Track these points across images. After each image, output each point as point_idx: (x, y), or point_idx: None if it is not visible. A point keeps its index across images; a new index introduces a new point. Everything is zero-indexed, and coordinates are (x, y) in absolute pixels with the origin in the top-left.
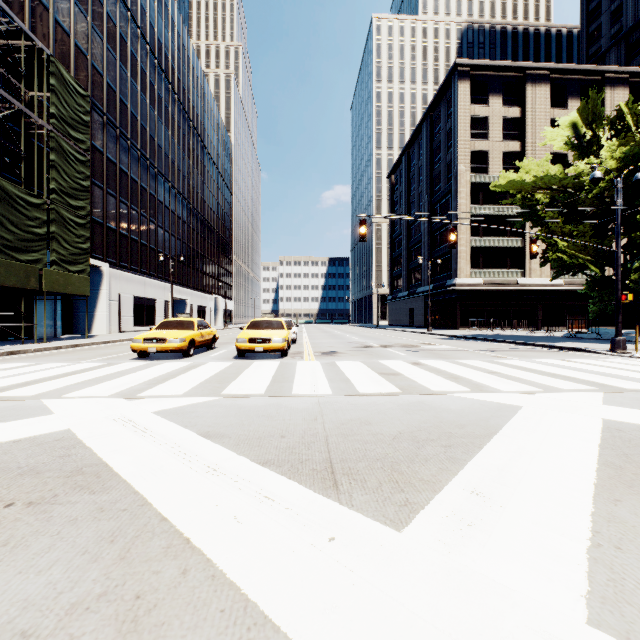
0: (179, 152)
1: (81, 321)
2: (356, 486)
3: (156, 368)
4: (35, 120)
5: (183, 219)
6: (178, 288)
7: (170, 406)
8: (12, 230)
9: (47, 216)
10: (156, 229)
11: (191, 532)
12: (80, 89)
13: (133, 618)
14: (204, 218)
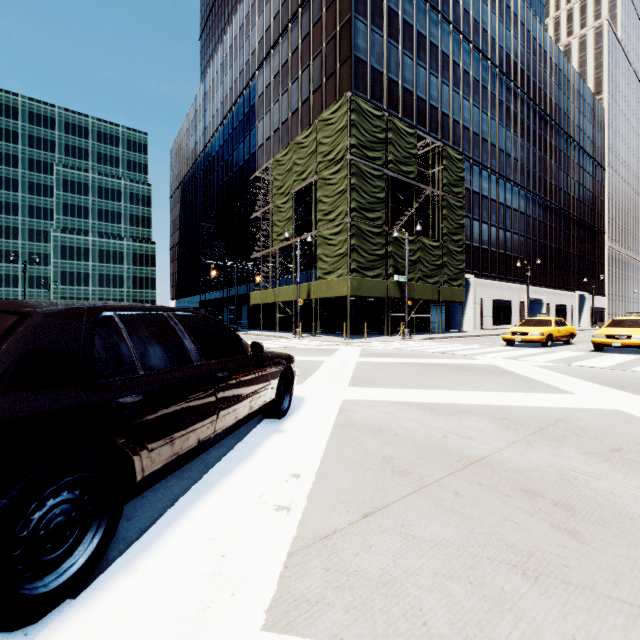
0: (534, 154)
1: (454, 320)
2: (633, 391)
3: (522, 351)
4: (436, 193)
5: (538, 219)
6: (533, 288)
7: (536, 364)
8: (426, 266)
9: (441, 252)
10: (511, 237)
11: (549, 383)
12: (459, 157)
13: (534, 387)
14: (563, 210)
